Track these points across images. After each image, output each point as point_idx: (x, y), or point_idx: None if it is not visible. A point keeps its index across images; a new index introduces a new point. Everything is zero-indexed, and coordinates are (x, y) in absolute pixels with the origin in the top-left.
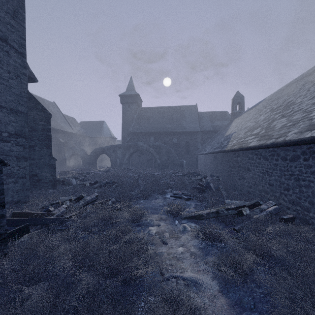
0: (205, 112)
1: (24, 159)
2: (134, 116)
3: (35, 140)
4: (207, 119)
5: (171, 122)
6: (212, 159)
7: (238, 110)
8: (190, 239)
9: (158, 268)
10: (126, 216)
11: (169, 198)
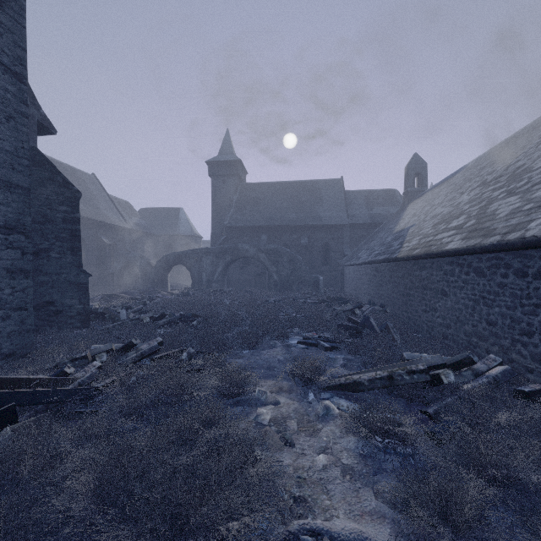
0: (357, 191)
1: (24, 274)
2: (233, 199)
3: (50, 239)
4: (361, 203)
5: (297, 209)
6: (371, 273)
7: (417, 188)
8: (339, 436)
9: (276, 509)
10: (213, 385)
11: (294, 345)
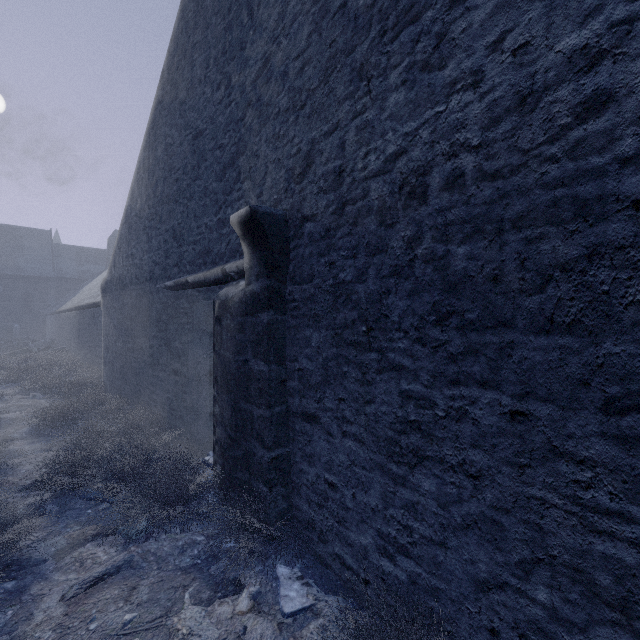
0: (69, 246)
1: None
2: None
3: None
4: (71, 258)
5: None
6: (54, 321)
7: None
8: None
9: None
10: None
11: None
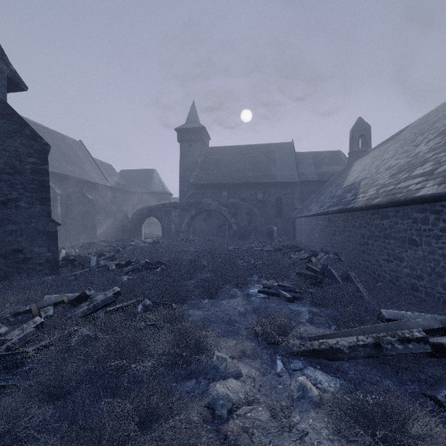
0: (306, 153)
1: None
2: (198, 161)
3: (19, 190)
4: (309, 163)
5: (253, 169)
6: (323, 224)
7: (361, 148)
8: (326, 439)
9: None
10: (164, 348)
11: (255, 295)
